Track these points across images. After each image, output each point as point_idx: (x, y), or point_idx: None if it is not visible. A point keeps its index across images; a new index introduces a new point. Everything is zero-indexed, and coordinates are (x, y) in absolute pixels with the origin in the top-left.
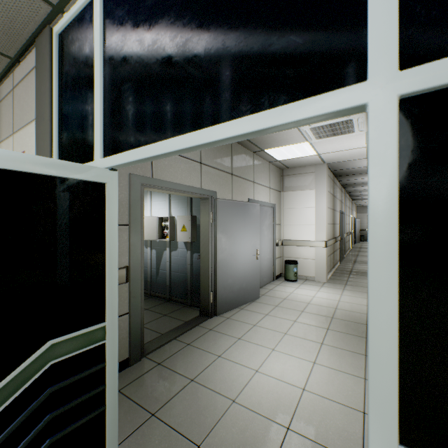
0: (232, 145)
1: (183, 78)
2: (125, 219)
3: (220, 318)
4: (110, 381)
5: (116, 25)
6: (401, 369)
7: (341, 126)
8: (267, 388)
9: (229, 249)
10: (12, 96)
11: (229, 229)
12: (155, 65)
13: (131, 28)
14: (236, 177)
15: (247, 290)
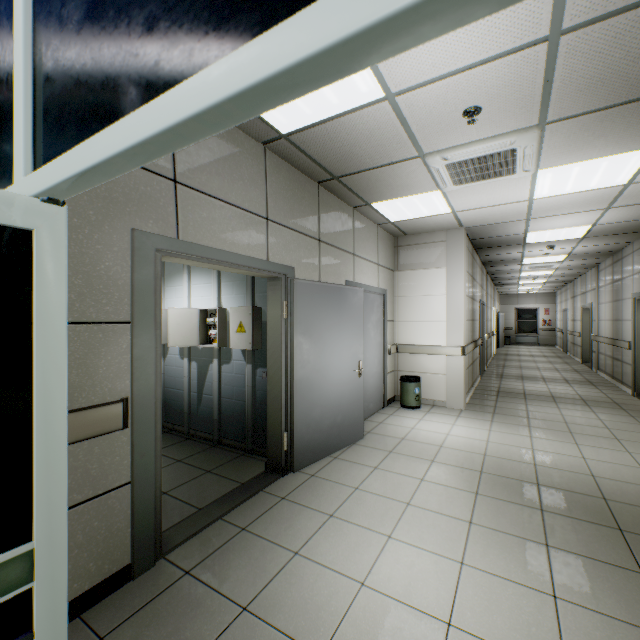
0: (320, 194)
1: None
2: (123, 312)
3: (299, 476)
4: None
5: None
6: None
7: (496, 161)
8: (382, 624)
9: (315, 362)
10: None
11: (315, 330)
12: None
13: None
14: (327, 245)
15: (344, 426)
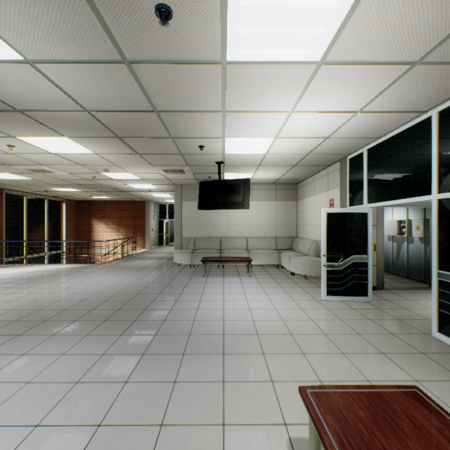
0: None
1: (392, 184)
2: (374, 223)
3: None
4: (369, 274)
5: (371, 163)
6: (438, 255)
7: None
8: None
9: None
10: (326, 177)
11: None
12: (384, 178)
13: (376, 165)
14: None
15: None
